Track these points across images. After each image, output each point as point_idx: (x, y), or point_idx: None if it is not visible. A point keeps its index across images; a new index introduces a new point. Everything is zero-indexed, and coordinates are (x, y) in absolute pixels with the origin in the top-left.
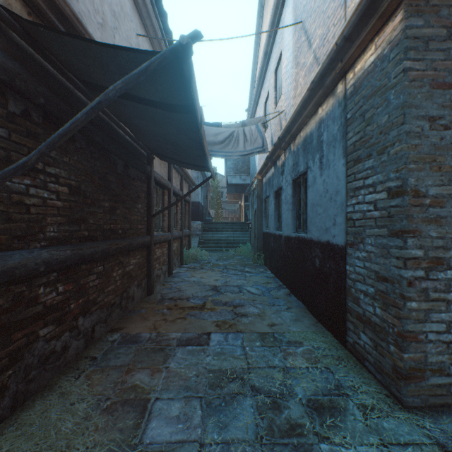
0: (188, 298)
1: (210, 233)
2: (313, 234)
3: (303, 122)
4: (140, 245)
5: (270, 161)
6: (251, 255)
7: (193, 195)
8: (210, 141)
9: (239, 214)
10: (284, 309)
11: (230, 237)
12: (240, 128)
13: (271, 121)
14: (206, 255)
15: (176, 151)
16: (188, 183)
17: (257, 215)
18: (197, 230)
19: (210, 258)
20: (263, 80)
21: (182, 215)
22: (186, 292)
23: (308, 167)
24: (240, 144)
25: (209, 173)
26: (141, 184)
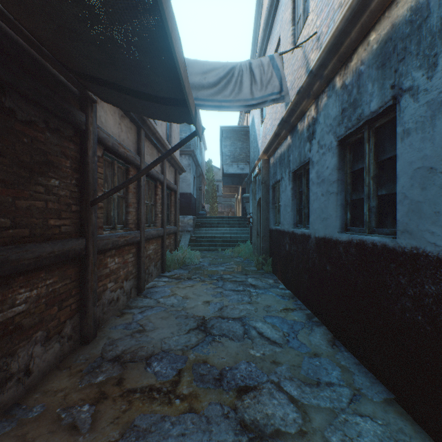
0: (151, 356)
1: (204, 229)
2: (432, 241)
3: (384, 2)
4: (51, 259)
5: (284, 127)
6: (254, 258)
7: (183, 185)
8: (196, 83)
9: (235, 208)
10: (348, 401)
11: (226, 234)
12: (244, 61)
13: (285, 73)
14: (197, 257)
15: (98, 37)
16: (175, 167)
17: (262, 207)
18: (188, 226)
19: (201, 260)
20: (270, 28)
21: (163, 206)
22: (152, 334)
23: (405, 89)
24: (244, 88)
25: (203, 164)
26: (60, 142)
